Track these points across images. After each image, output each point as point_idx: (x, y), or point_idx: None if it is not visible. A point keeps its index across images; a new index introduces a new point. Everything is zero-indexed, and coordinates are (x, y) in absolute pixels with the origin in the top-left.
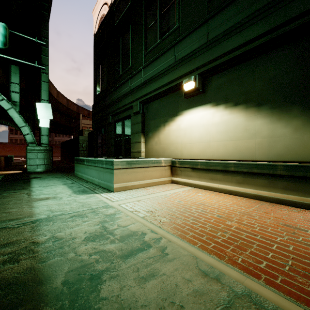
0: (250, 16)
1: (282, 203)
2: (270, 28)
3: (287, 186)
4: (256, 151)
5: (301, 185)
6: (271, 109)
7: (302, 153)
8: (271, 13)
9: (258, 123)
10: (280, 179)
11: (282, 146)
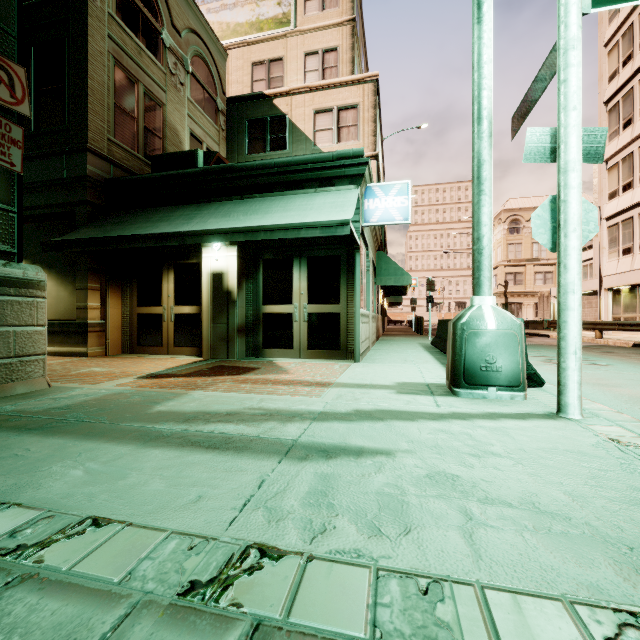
0: (36, 183)
1: (57, 355)
2: (48, 203)
3: (62, 340)
4: (48, 311)
5: (68, 338)
6: (58, 273)
7: (74, 313)
8: (49, 191)
9: (50, 284)
10: (58, 335)
11: (64, 306)
